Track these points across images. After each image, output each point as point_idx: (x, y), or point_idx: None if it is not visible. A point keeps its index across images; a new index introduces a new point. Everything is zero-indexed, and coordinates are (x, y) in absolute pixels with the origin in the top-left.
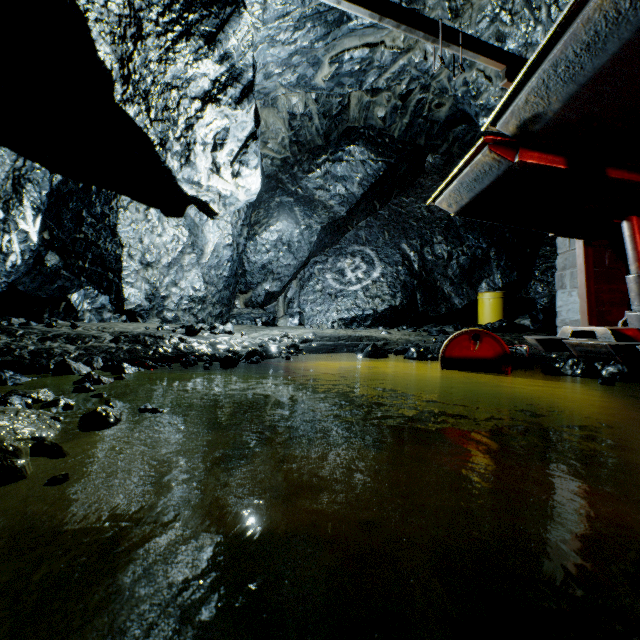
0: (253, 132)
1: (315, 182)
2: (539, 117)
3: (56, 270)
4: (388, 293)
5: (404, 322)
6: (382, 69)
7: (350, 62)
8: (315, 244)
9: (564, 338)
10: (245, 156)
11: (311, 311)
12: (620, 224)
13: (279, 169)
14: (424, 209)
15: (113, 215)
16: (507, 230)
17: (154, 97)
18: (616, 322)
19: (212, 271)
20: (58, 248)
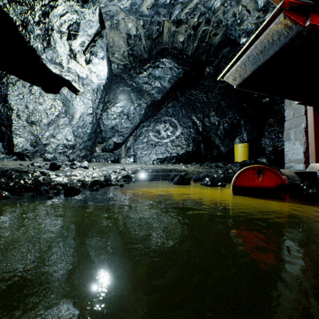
0: (99, 31)
1: (143, 79)
2: None
3: None
4: (185, 144)
5: (194, 160)
6: (183, 5)
7: None
8: (143, 115)
9: (314, 171)
10: (94, 48)
11: (141, 154)
12: None
13: (122, 71)
14: (204, 97)
15: (4, 88)
16: (250, 109)
17: None
18: None
19: (79, 129)
20: None
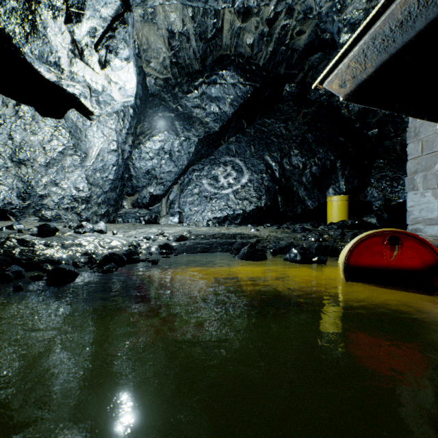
0: (120, 13)
1: (193, 101)
2: None
3: None
4: (255, 196)
5: (268, 220)
6: None
7: None
8: (193, 154)
9: None
10: (112, 41)
11: (189, 211)
12: None
13: (162, 89)
14: (283, 128)
15: None
16: (350, 145)
17: None
18: None
19: (97, 174)
20: None
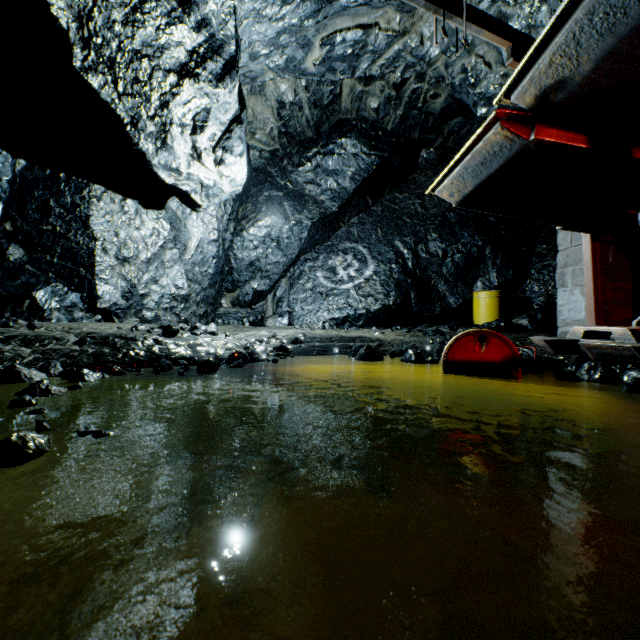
0: (237, 115)
1: (305, 176)
2: (564, 83)
3: (20, 265)
4: (381, 292)
5: (398, 322)
6: (376, 54)
7: (342, 45)
8: (305, 241)
9: (575, 339)
10: (229, 142)
11: (301, 310)
12: (635, 215)
13: (268, 162)
14: (418, 205)
15: (85, 205)
16: (503, 227)
17: (121, 66)
18: (620, 322)
19: (196, 268)
20: (22, 241)
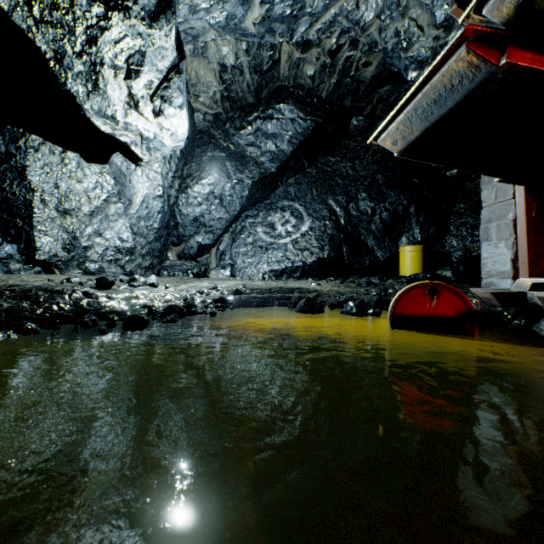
0: (176, 64)
1: (246, 139)
2: None
3: None
4: (316, 246)
5: (331, 274)
6: (313, 17)
7: (281, 4)
8: (246, 198)
9: (522, 291)
10: (167, 91)
11: (242, 263)
12: None
13: (211, 125)
14: (349, 168)
15: (21, 155)
16: (426, 188)
17: None
18: (542, 273)
19: (141, 222)
20: None
